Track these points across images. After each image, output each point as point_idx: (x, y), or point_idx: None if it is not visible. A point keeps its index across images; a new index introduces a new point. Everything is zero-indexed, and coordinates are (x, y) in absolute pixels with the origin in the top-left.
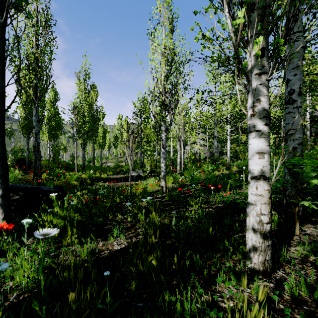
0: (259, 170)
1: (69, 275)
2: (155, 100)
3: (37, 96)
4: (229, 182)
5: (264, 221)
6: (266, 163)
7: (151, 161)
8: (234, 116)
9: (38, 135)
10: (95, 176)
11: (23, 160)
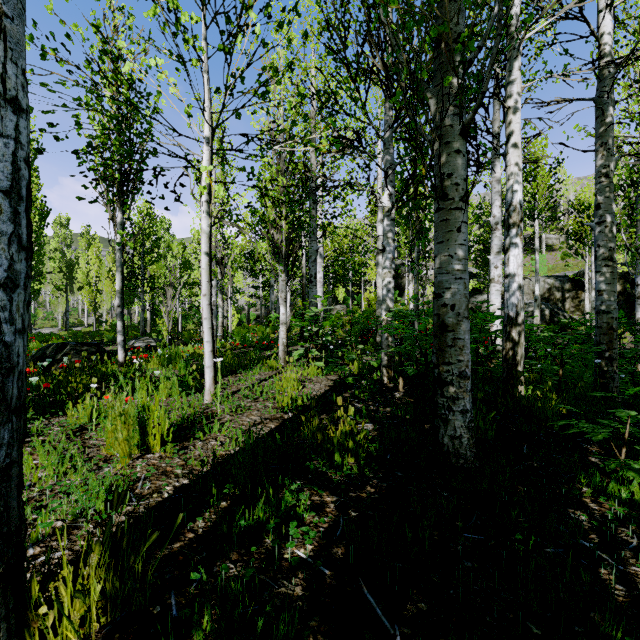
0: (283, 320)
1: (199, 369)
2: None
3: None
4: None
5: (284, 341)
6: (285, 318)
7: None
8: None
9: None
10: None
11: None
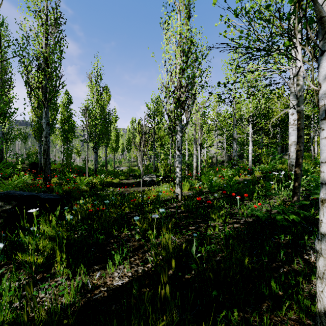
0: None
1: None
2: (169, 96)
3: (47, 97)
4: (256, 190)
5: None
6: None
7: (165, 165)
8: (259, 114)
9: (48, 138)
10: (106, 181)
11: (35, 164)
